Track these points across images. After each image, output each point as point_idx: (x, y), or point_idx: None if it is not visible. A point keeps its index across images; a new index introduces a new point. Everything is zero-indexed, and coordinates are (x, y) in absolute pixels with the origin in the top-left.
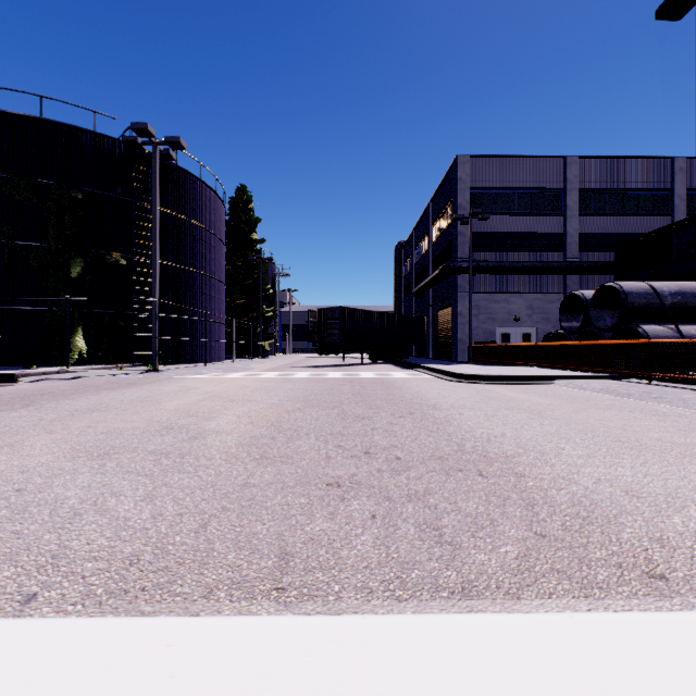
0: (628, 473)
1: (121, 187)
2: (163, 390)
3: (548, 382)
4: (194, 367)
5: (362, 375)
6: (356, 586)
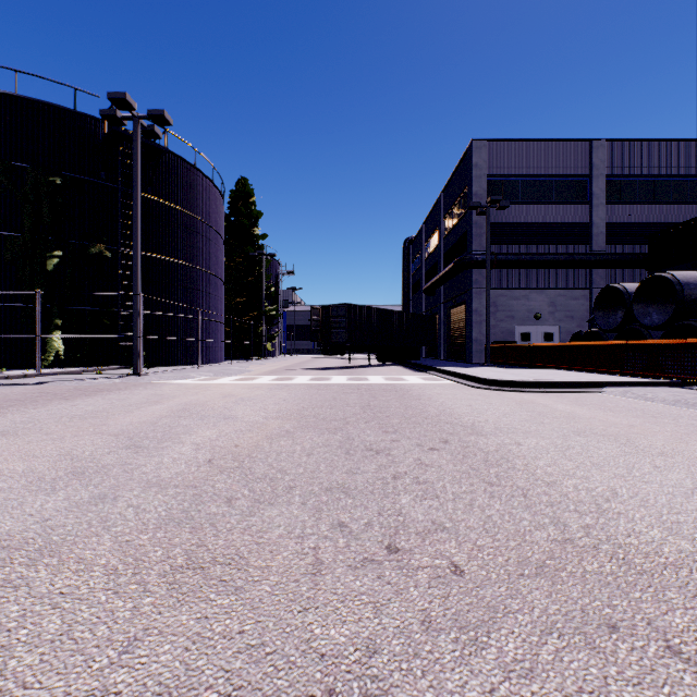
0: None
1: (105, 172)
2: (127, 401)
3: (597, 389)
4: (185, 369)
5: (371, 380)
6: None
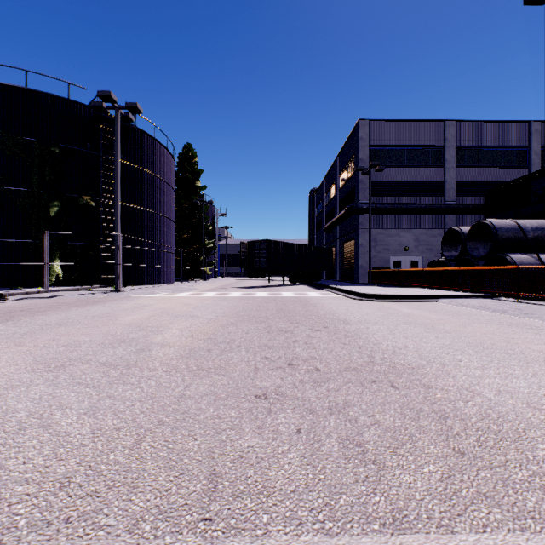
0: (523, 384)
1: (90, 144)
2: (121, 307)
3: (435, 300)
4: (149, 287)
5: (284, 294)
6: (284, 516)
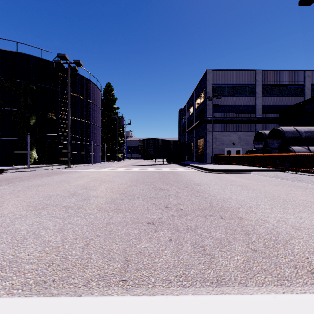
0: (292, 217)
1: (53, 83)
2: (72, 176)
3: (249, 172)
4: (86, 165)
5: (163, 169)
6: (162, 279)
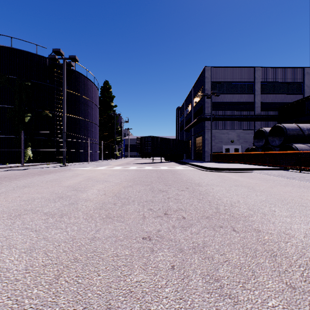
0: None
1: (49, 80)
2: (65, 175)
3: (251, 171)
4: (83, 163)
5: (161, 168)
6: None
